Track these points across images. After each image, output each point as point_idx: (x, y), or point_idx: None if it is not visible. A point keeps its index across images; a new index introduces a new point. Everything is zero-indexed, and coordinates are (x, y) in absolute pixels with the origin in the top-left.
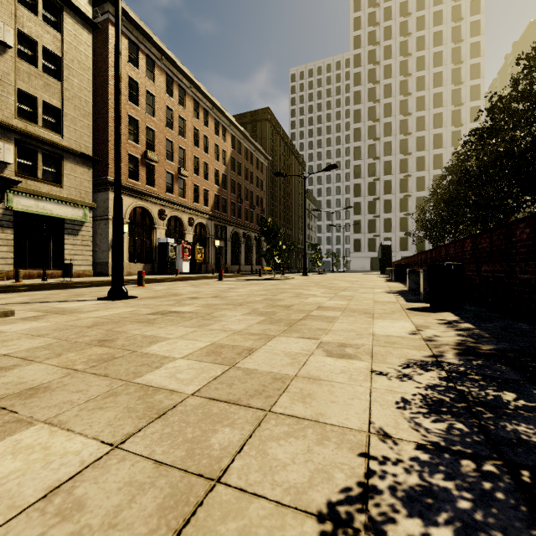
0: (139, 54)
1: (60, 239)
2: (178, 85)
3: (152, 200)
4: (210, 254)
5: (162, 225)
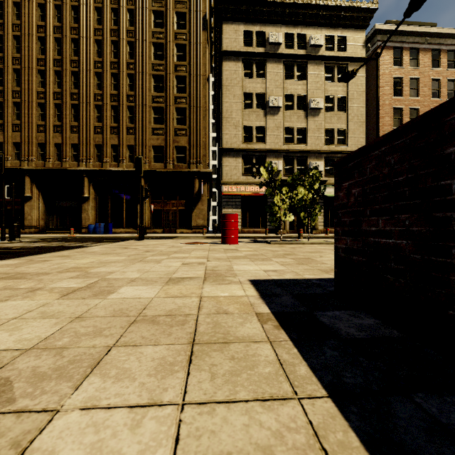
0: (402, 53)
1: None
2: (446, 50)
3: None
4: None
5: None
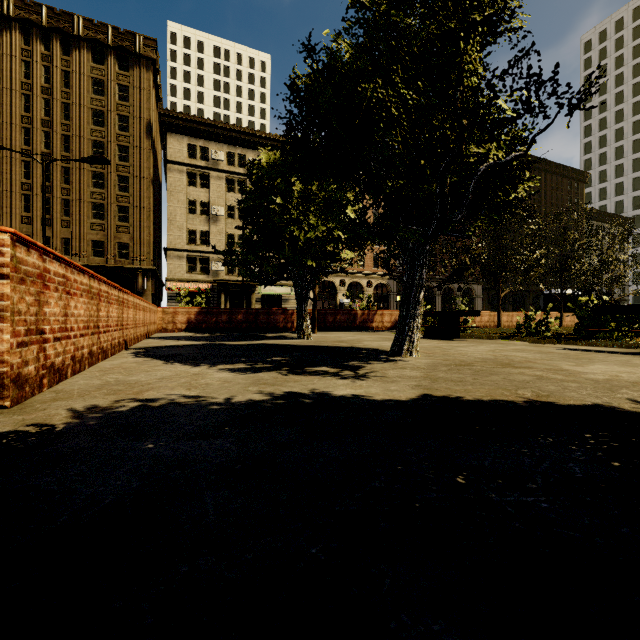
0: None
1: (280, 305)
2: None
3: (334, 274)
4: (392, 308)
5: (343, 290)
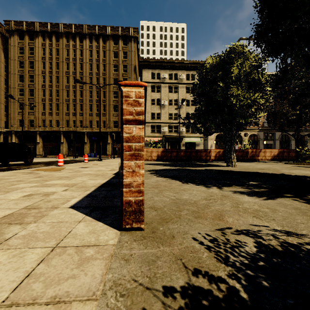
0: None
1: (195, 147)
2: None
3: None
4: (260, 148)
5: None
